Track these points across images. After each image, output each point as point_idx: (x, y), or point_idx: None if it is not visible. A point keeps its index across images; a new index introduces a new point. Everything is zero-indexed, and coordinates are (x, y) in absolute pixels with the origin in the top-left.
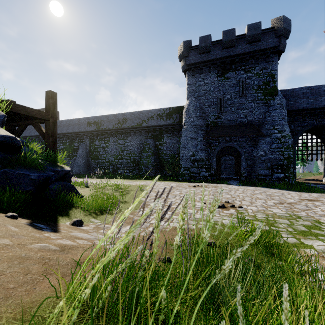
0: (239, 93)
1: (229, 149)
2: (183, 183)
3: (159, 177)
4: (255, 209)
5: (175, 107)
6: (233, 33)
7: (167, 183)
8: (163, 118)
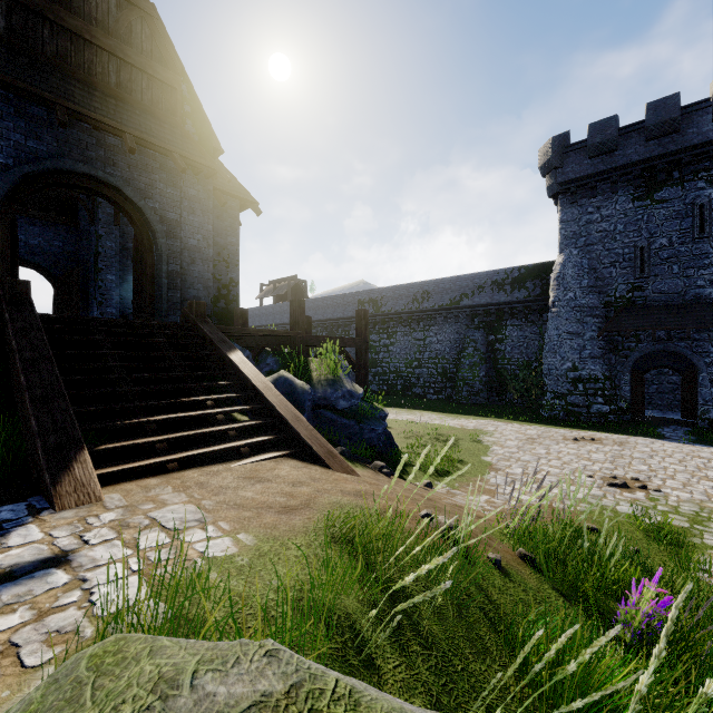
0: (693, 231)
1: (665, 354)
2: (551, 429)
3: (498, 408)
4: (685, 498)
5: (531, 265)
6: (674, 105)
7: (518, 427)
8: (504, 288)
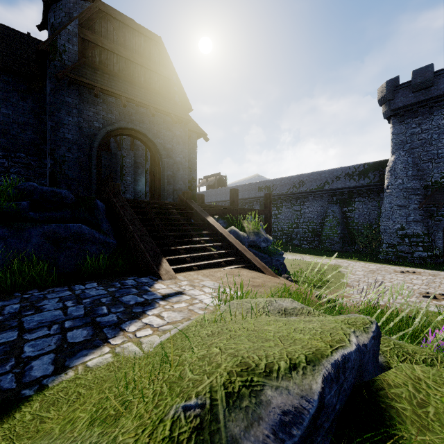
0: None
1: None
2: (385, 266)
3: (349, 253)
4: None
5: (372, 162)
6: None
7: (364, 264)
8: (353, 177)
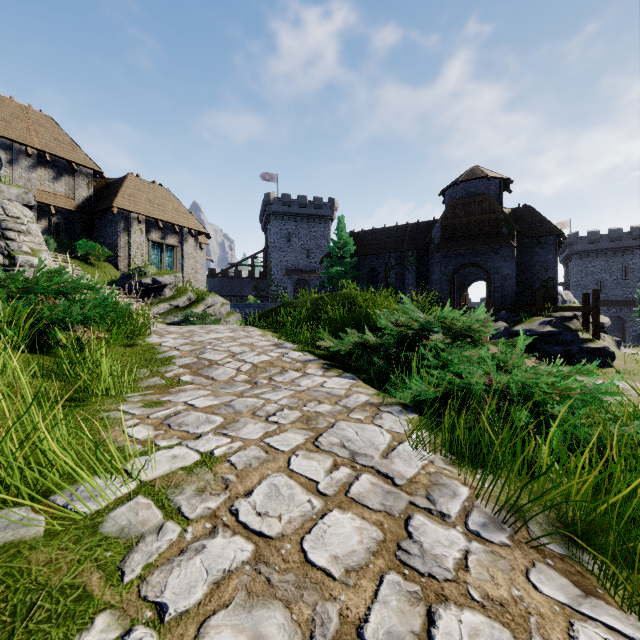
0: None
1: None
2: None
3: None
4: None
5: None
6: None
7: None
8: None
